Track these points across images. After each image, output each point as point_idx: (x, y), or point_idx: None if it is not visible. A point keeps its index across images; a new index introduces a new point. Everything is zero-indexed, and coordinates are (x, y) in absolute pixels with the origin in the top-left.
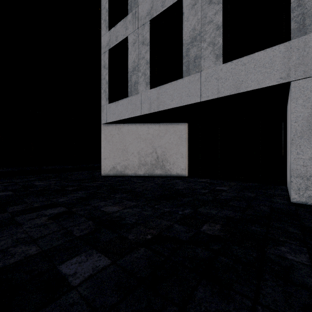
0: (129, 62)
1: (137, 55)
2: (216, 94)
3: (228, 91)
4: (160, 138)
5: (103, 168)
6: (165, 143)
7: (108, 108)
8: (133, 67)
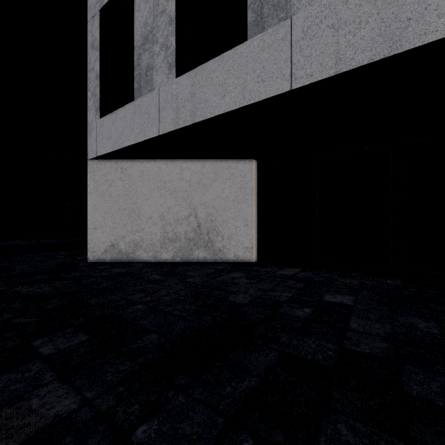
0: (137, 27)
1: (152, 9)
2: (331, 67)
3: (366, 54)
4: (203, 189)
5: (92, 248)
6: (214, 198)
7: (100, 127)
8: (144, 36)
